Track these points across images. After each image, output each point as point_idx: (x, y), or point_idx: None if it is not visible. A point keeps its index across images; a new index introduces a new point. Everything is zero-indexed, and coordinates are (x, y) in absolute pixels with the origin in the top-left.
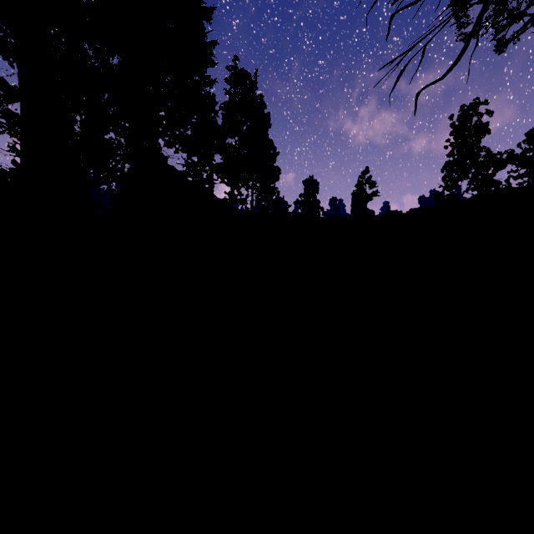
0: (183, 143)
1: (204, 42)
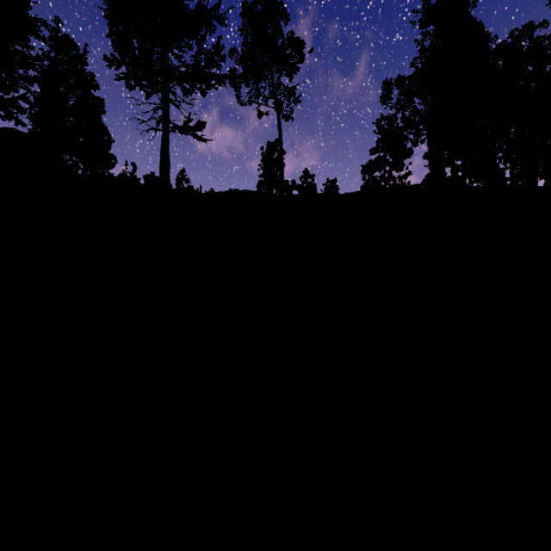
0: (30, 118)
1: (30, 17)
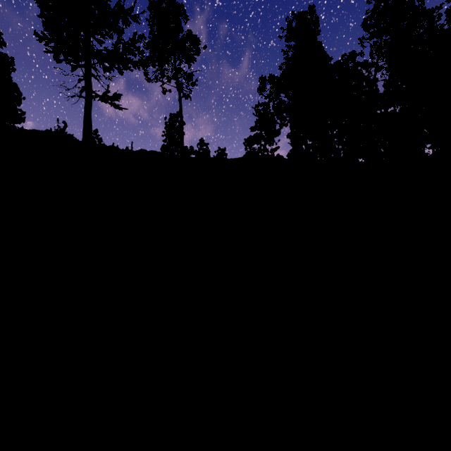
0: None
1: None
